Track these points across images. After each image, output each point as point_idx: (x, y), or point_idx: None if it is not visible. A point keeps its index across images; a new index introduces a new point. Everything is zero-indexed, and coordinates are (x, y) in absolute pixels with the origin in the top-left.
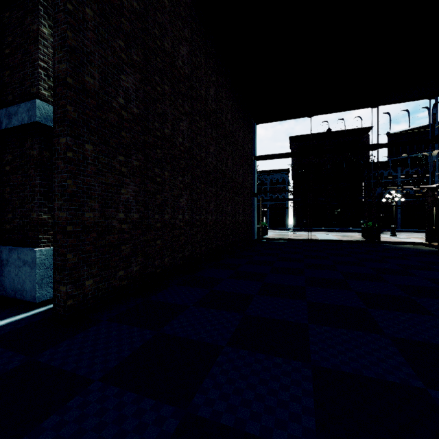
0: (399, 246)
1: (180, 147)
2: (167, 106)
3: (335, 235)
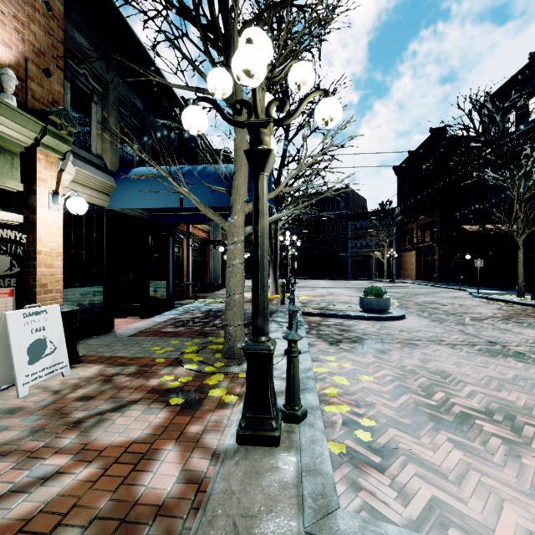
0: None
1: None
2: None
3: None
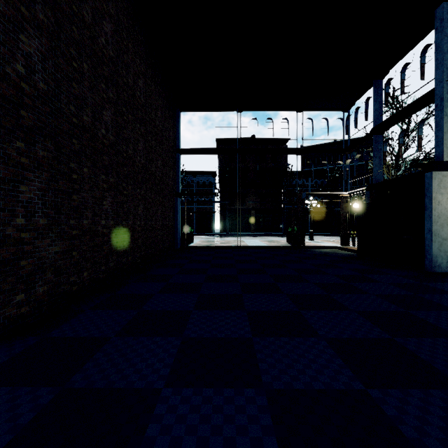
0: (321, 251)
1: (20, 84)
2: None
3: (262, 240)
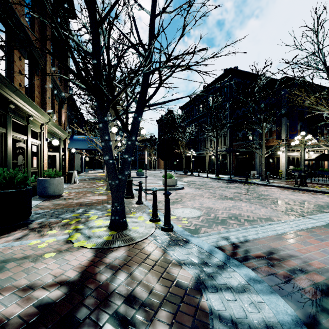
0: None
1: None
2: None
3: None
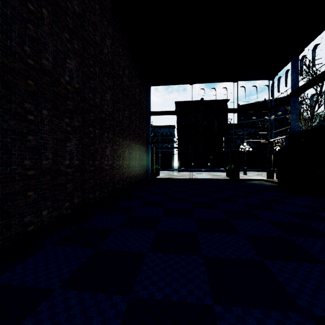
0: (252, 182)
1: (67, 86)
2: (46, 34)
3: (208, 174)
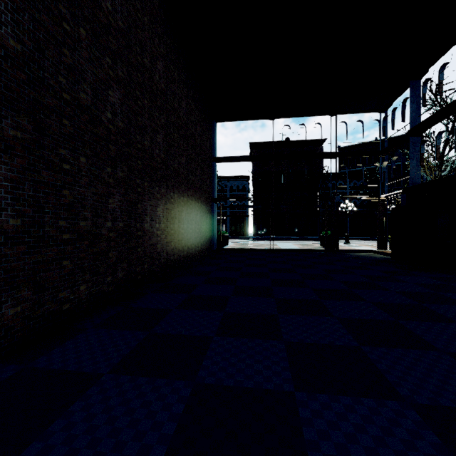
0: (355, 254)
1: (109, 126)
2: (84, 60)
3: (295, 244)
